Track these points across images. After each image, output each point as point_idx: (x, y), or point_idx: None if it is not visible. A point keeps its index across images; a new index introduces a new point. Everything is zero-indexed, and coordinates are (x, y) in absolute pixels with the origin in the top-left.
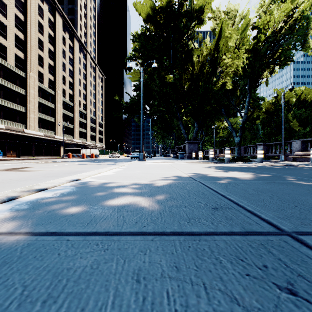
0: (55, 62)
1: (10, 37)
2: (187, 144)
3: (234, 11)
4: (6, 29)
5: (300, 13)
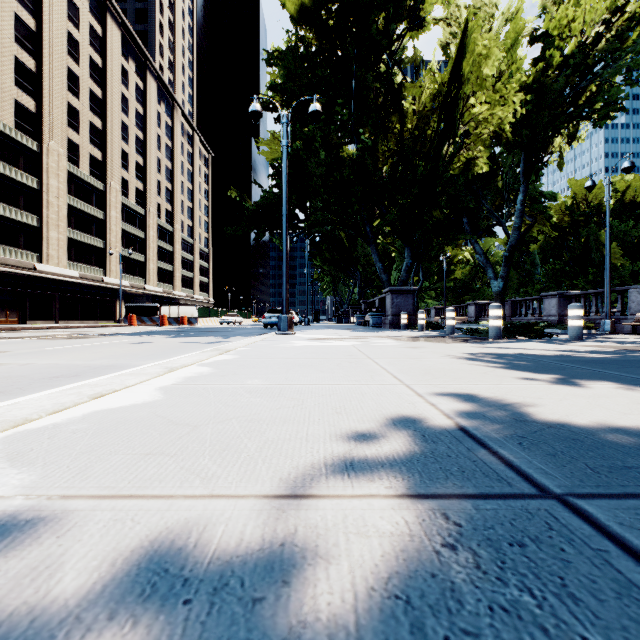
0: (105, 121)
1: (5, 64)
2: (390, 294)
3: (489, 7)
4: None
5: None
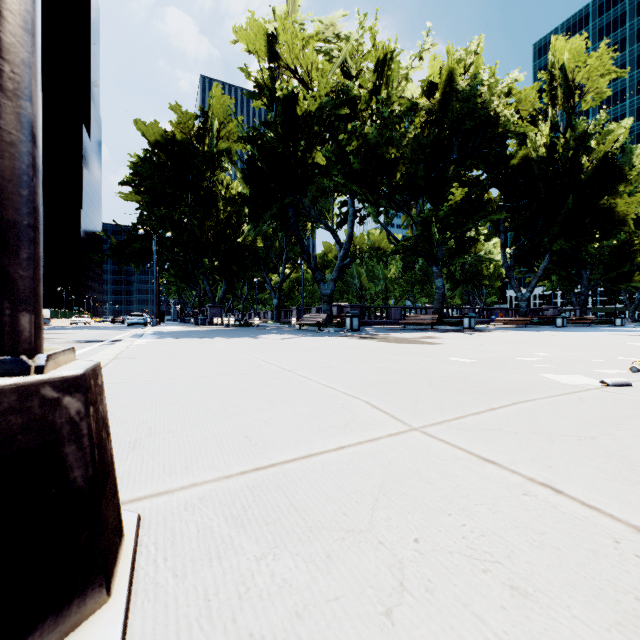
0: None
1: None
2: (209, 308)
3: None
4: None
5: None
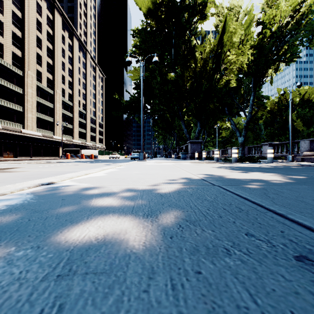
0: (54, 61)
1: (7, 34)
2: (190, 143)
3: (237, 7)
4: (2, 26)
5: (307, 7)
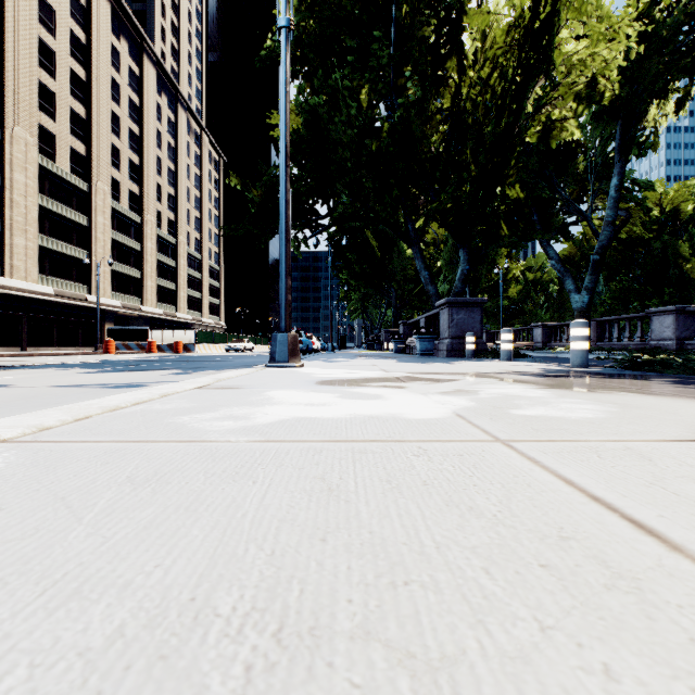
0: (89, 109)
1: None
2: (448, 307)
3: None
4: None
5: None
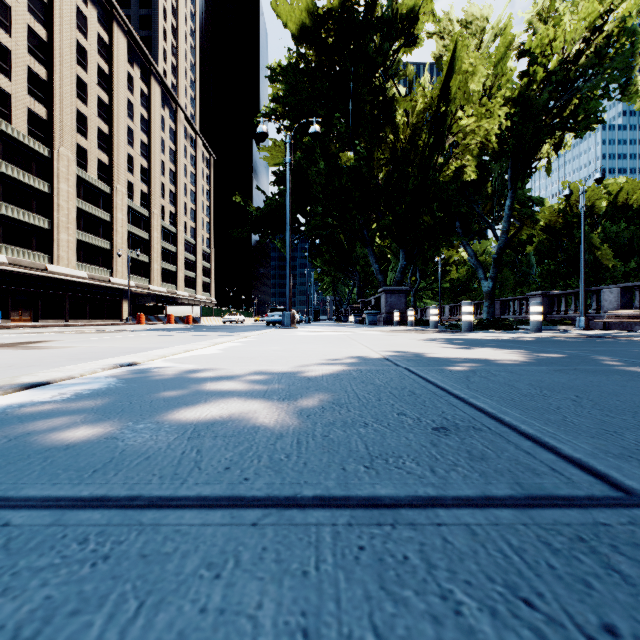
0: (111, 127)
1: (19, 74)
2: (384, 293)
3: (480, 21)
4: (9, 58)
5: (618, 23)
